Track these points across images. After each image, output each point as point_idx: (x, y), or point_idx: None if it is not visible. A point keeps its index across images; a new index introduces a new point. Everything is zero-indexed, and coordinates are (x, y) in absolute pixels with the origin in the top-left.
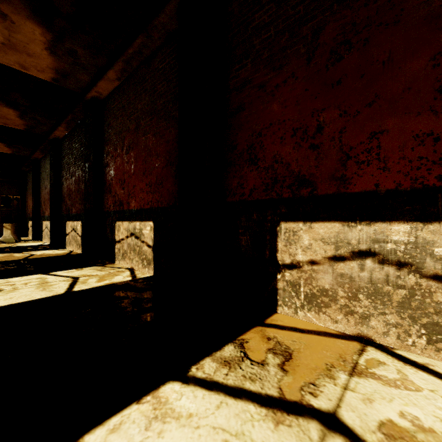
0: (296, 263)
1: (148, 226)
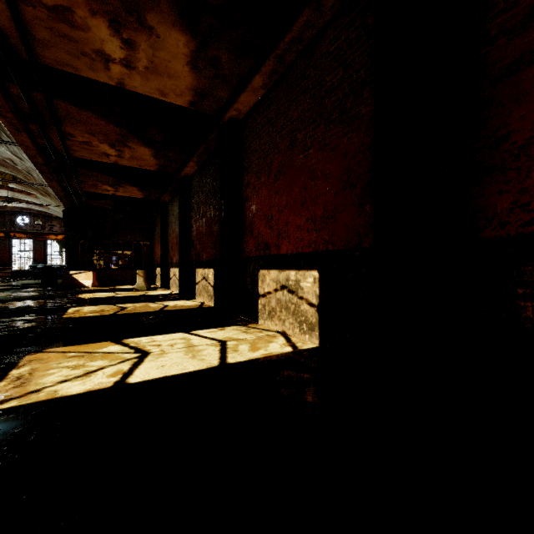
0: None
1: (309, 276)
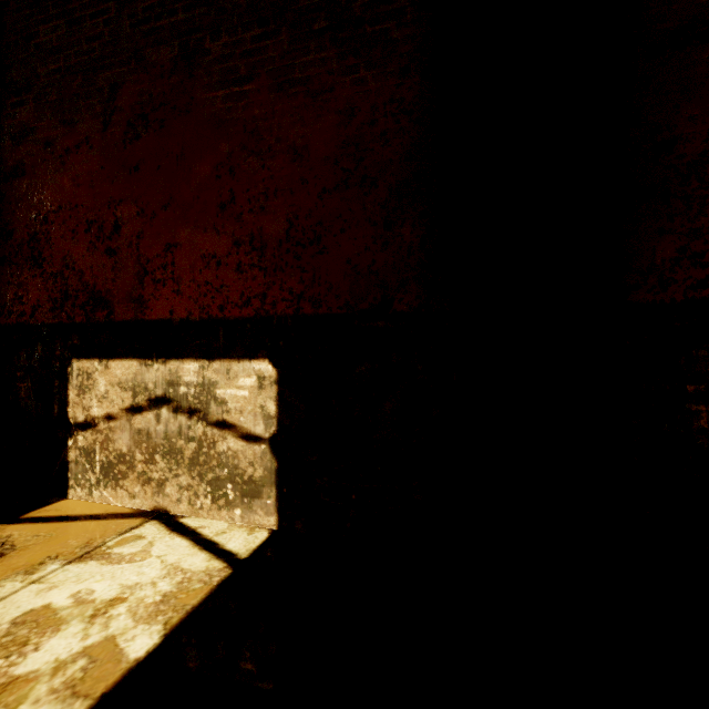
0: (91, 420)
1: None
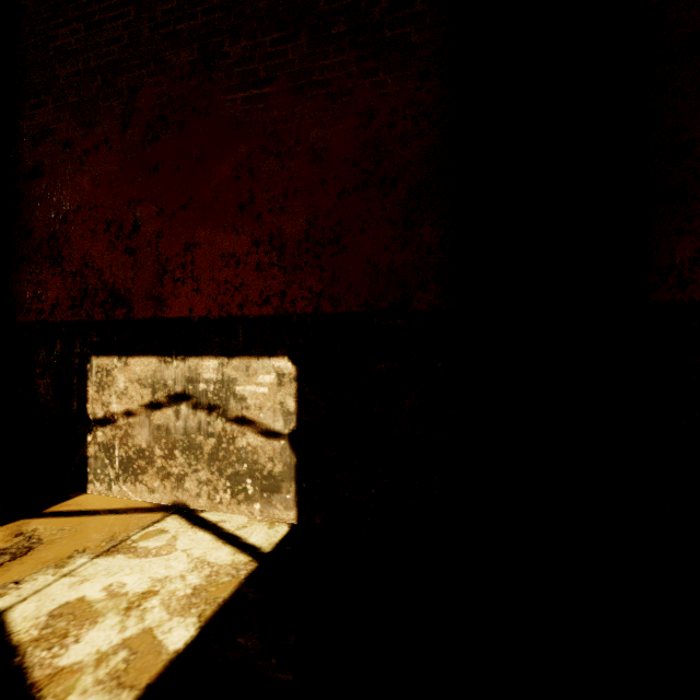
0: (110, 416)
1: None
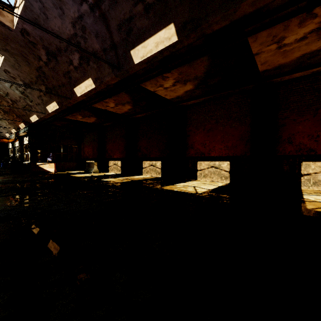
0: (309, 173)
1: (225, 163)
